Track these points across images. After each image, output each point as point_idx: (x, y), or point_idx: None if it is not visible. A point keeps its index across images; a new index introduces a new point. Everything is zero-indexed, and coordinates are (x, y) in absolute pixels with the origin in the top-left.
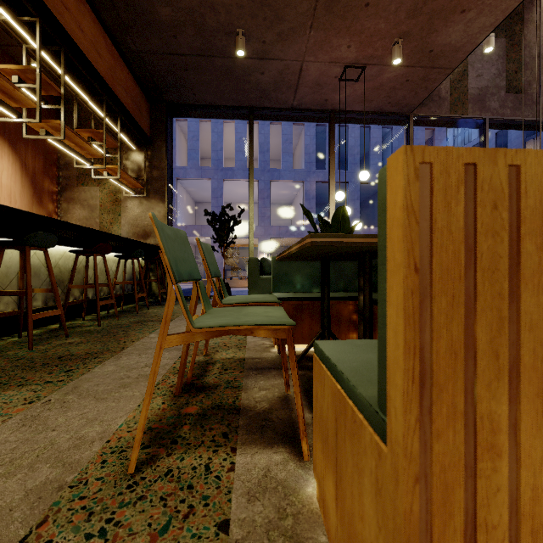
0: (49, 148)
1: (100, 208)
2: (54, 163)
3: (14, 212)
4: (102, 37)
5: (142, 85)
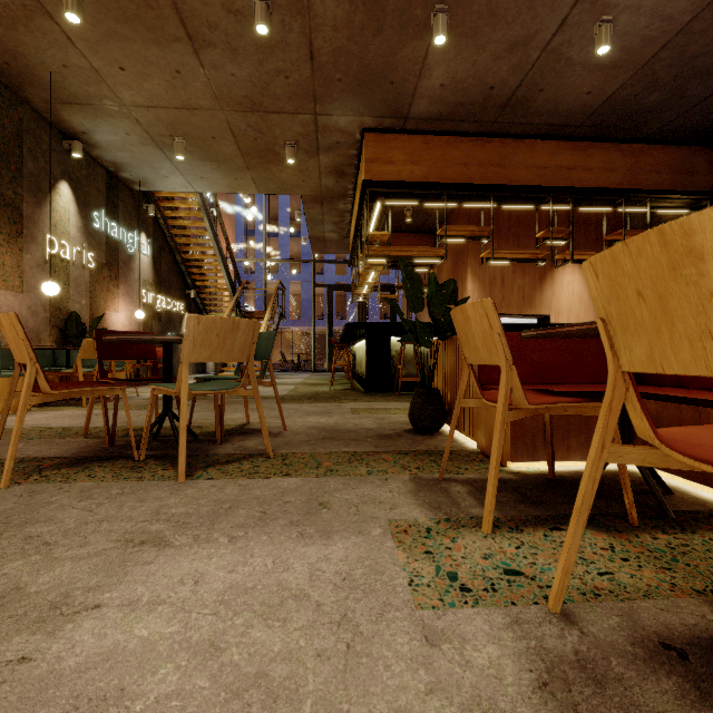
0: None
1: None
2: None
3: (519, 325)
4: (615, 152)
5: (691, 141)
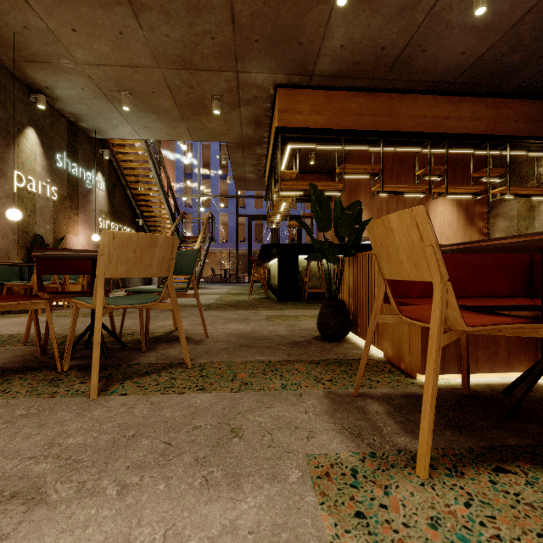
0: (479, 182)
1: (517, 217)
2: (484, 191)
3: None
4: (482, 105)
5: None
